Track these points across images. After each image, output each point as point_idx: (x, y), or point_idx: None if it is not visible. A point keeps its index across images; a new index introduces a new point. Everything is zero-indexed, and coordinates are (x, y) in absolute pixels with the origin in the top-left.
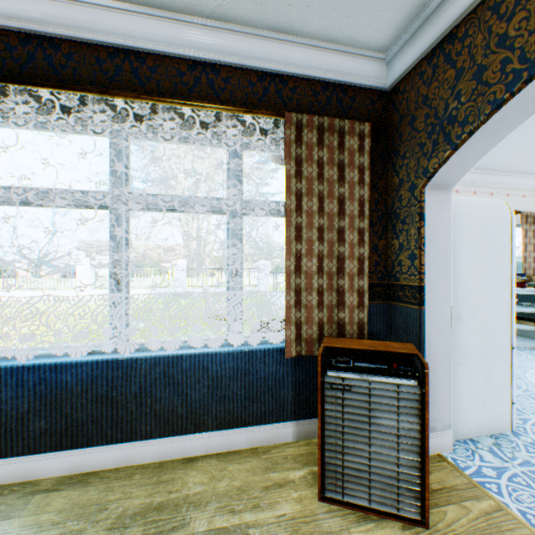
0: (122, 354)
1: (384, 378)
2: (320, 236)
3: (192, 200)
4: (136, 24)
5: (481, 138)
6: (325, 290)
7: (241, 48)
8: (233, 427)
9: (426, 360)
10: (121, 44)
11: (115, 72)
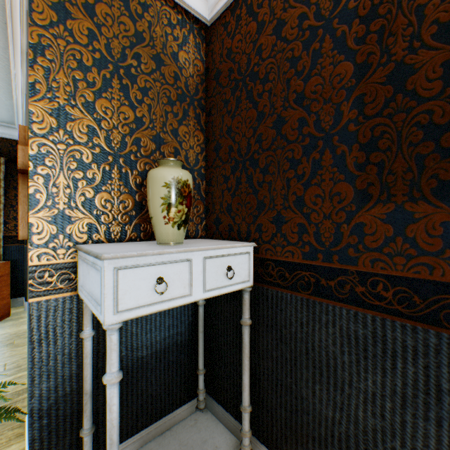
0: None
1: None
2: None
3: None
4: None
5: None
6: None
7: None
8: None
9: None
10: None
11: None
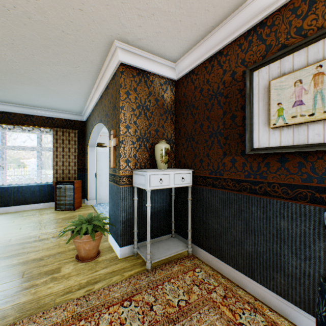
0: (5, 186)
1: (68, 185)
2: (63, 157)
3: (26, 147)
4: (9, 107)
5: (92, 140)
6: (65, 170)
7: (40, 112)
8: (39, 203)
9: (89, 184)
10: (5, 111)
11: (3, 117)
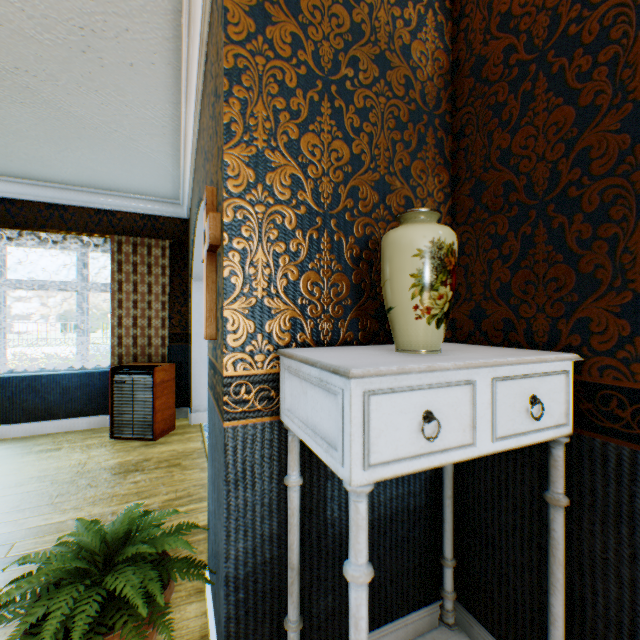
0: (1, 375)
1: (139, 375)
2: (136, 305)
3: (52, 283)
4: (9, 186)
5: (200, 261)
6: (140, 336)
7: (82, 198)
8: (79, 417)
9: (194, 373)
10: None
11: None
